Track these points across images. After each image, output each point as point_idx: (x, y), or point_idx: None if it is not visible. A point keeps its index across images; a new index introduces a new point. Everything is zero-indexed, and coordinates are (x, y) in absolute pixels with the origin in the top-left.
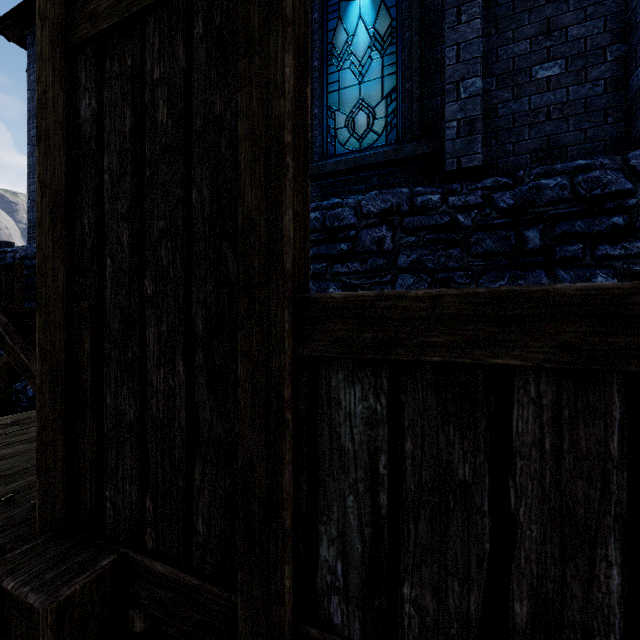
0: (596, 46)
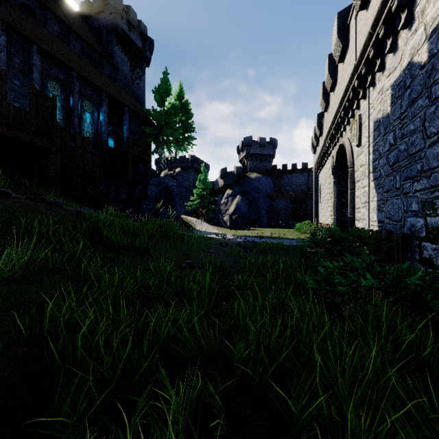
0: (25, 106)
